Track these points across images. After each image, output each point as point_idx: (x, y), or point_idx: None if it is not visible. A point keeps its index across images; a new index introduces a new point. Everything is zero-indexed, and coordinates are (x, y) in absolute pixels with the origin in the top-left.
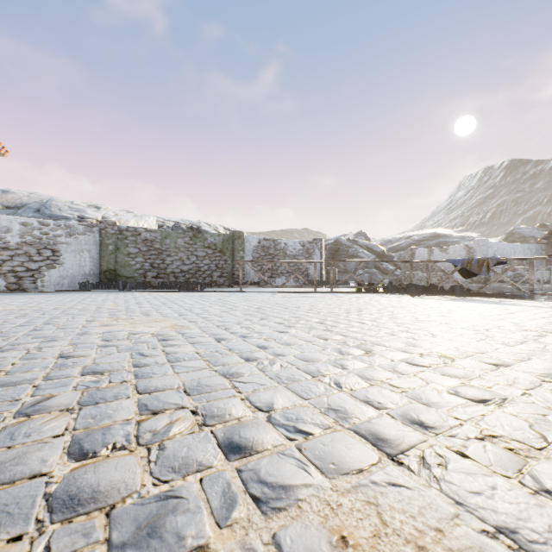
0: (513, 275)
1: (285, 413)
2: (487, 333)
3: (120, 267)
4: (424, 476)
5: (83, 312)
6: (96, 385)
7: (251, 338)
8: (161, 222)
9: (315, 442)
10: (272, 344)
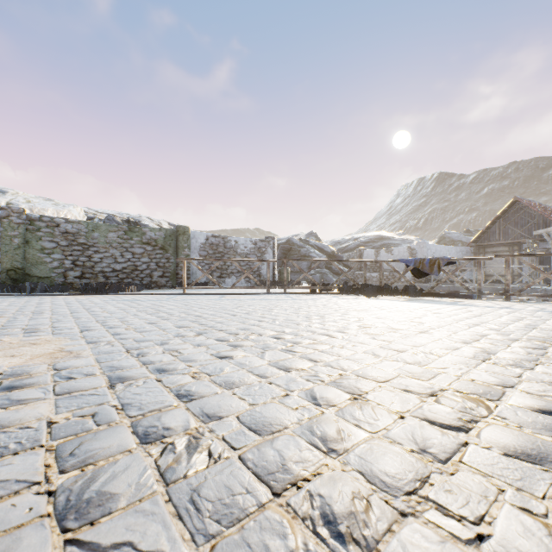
0: None
1: None
2: (482, 346)
3: (30, 265)
4: None
5: None
6: None
7: (172, 374)
8: (92, 214)
9: None
10: (203, 387)
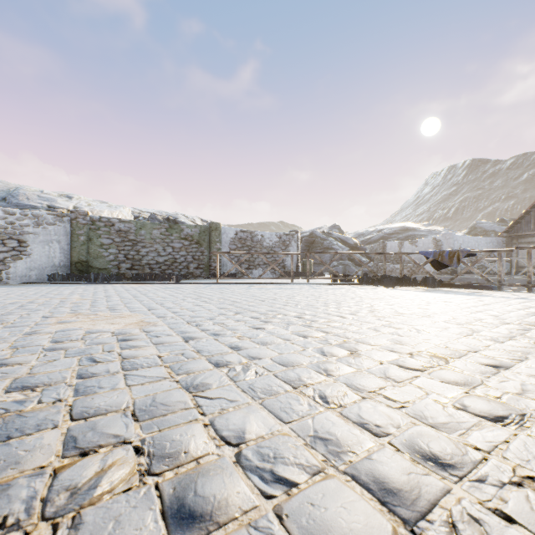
0: (477, 267)
1: (259, 447)
2: (472, 327)
3: (92, 259)
4: None
5: (42, 307)
6: (18, 408)
7: (223, 336)
8: (137, 214)
9: (301, 500)
10: (246, 344)
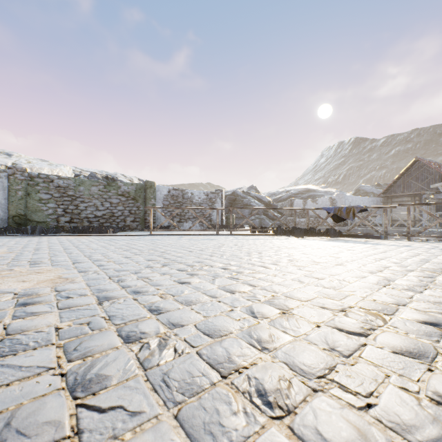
0: None
1: None
2: (384, 275)
3: (30, 212)
4: None
5: None
6: None
7: (144, 295)
8: (78, 172)
9: None
10: (168, 304)
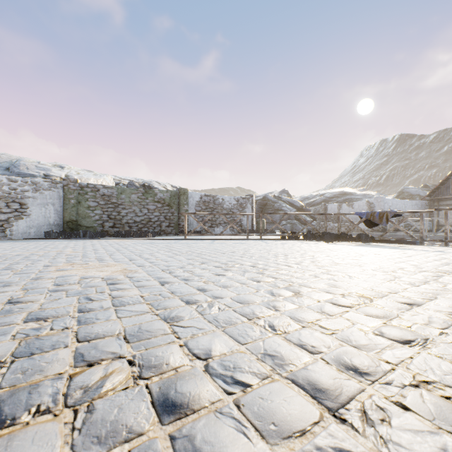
0: (404, 225)
1: (222, 361)
2: (394, 274)
3: (81, 218)
4: (370, 437)
5: (42, 258)
6: (36, 333)
7: (192, 281)
8: (118, 181)
9: (253, 395)
10: (210, 287)
